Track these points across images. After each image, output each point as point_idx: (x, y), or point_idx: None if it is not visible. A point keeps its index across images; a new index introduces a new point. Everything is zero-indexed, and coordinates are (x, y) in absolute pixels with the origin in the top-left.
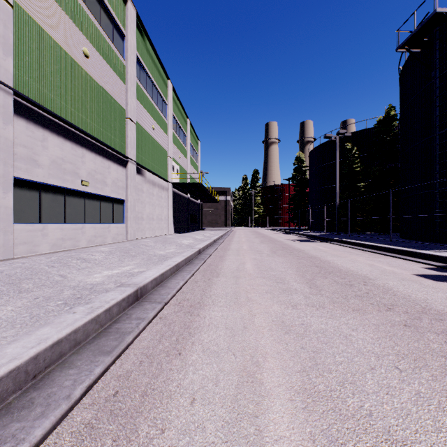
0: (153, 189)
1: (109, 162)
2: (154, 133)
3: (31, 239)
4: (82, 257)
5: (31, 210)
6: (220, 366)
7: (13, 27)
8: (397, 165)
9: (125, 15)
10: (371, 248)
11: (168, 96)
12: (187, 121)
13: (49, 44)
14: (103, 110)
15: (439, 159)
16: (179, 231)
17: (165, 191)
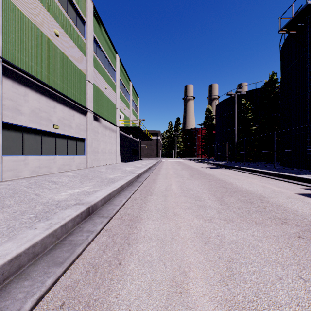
0: (105, 131)
1: (73, 112)
2: (106, 92)
3: (15, 167)
4: (53, 180)
5: (15, 146)
6: (153, 276)
7: (2, 13)
8: (278, 114)
9: (85, 7)
10: (262, 174)
11: (116, 65)
12: (130, 83)
13: (30, 26)
14: (69, 74)
15: (309, 110)
16: (124, 161)
17: (114, 133)
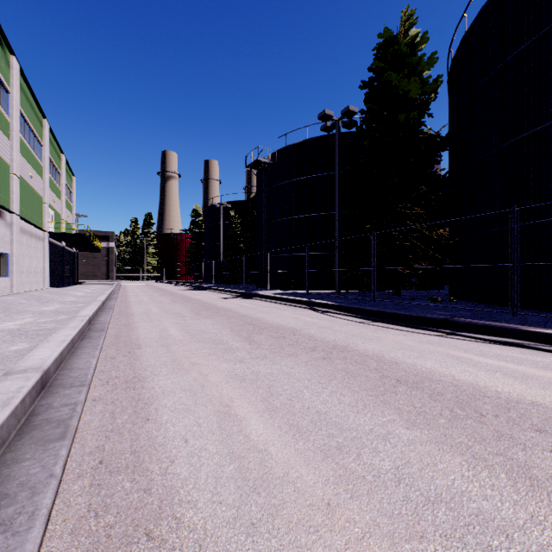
0: (31, 241)
1: None
2: (32, 181)
3: None
4: (15, 301)
5: None
6: (141, 309)
7: None
8: None
9: (10, 73)
10: (223, 291)
11: (44, 136)
12: (62, 156)
13: None
14: None
15: (267, 239)
16: (54, 285)
17: (41, 241)
